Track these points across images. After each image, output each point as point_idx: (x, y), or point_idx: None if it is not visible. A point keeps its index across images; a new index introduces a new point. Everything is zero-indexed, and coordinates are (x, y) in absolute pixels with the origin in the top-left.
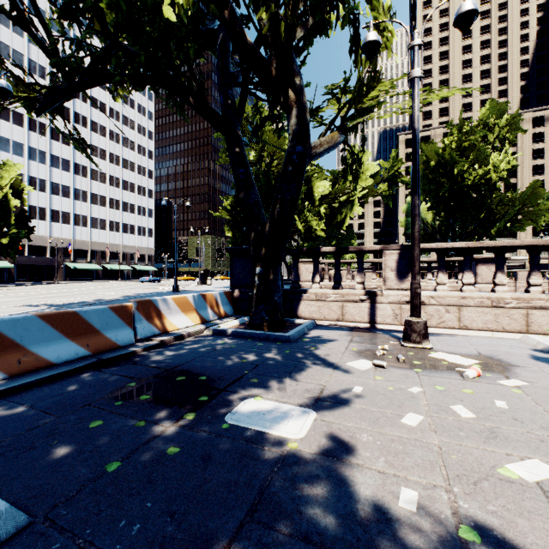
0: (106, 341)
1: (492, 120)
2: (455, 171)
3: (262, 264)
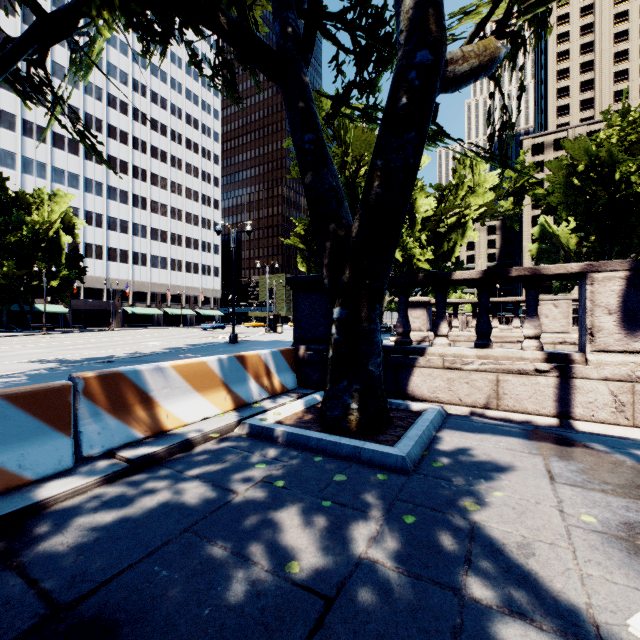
0: None
1: None
2: (616, 176)
3: (344, 301)
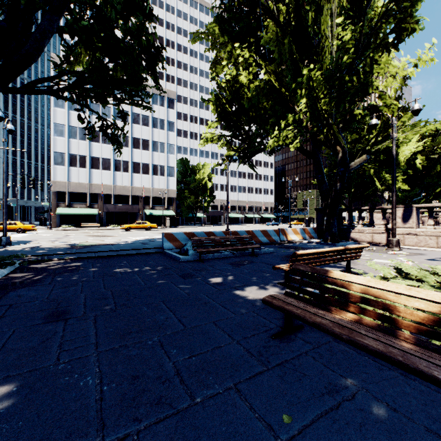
0: (273, 239)
1: None
2: None
3: (327, 216)
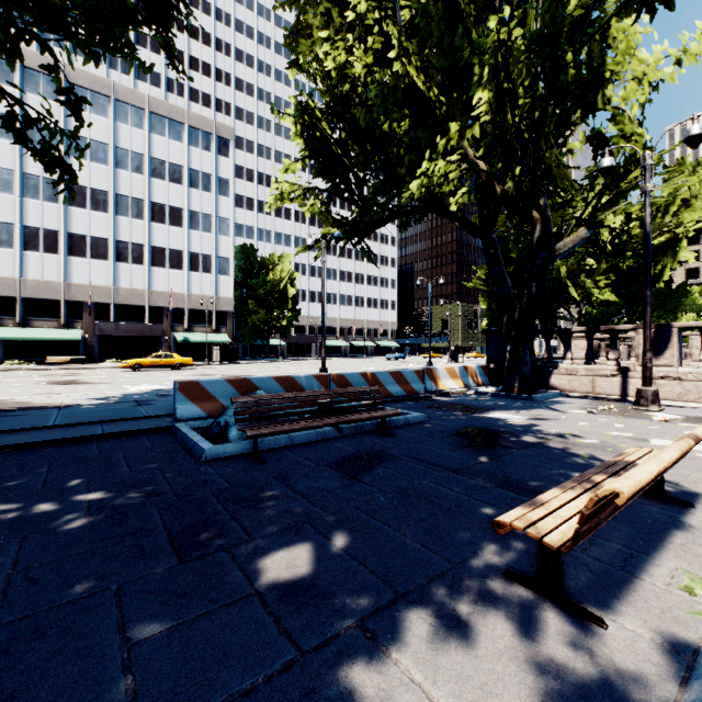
0: (412, 389)
1: None
2: None
3: (511, 344)
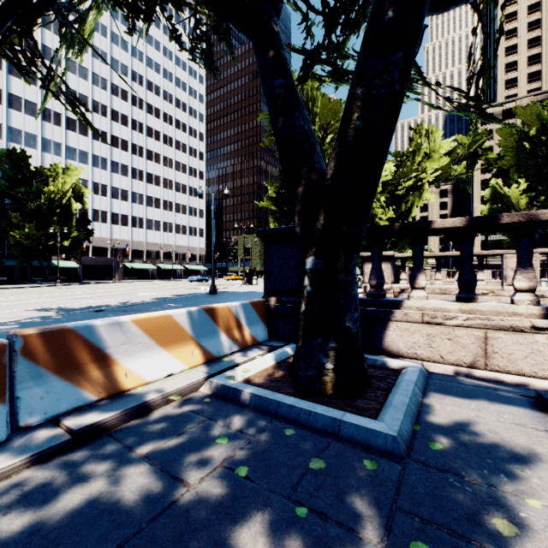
0: None
1: None
2: None
3: (317, 250)
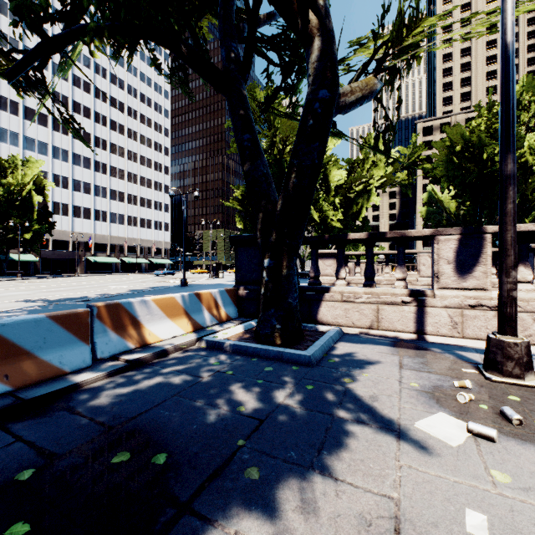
0: (42, 367)
1: (527, 98)
2: (484, 156)
3: (271, 255)
